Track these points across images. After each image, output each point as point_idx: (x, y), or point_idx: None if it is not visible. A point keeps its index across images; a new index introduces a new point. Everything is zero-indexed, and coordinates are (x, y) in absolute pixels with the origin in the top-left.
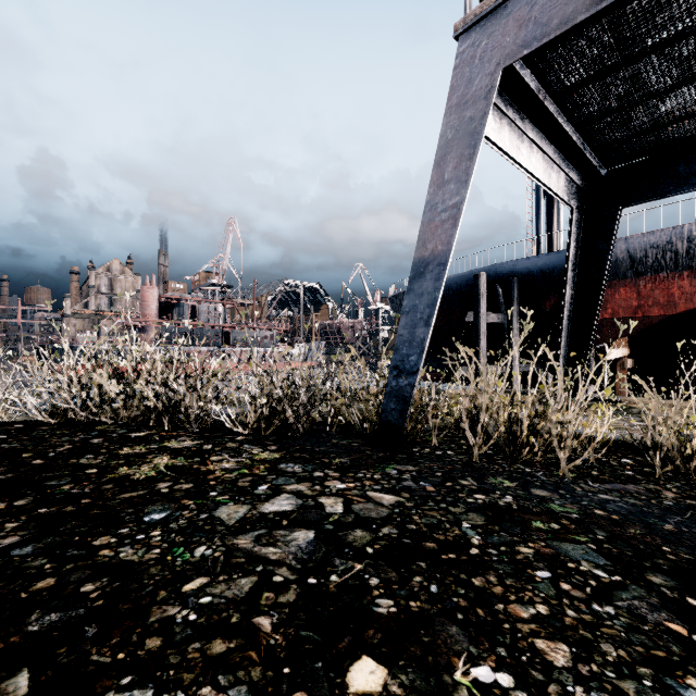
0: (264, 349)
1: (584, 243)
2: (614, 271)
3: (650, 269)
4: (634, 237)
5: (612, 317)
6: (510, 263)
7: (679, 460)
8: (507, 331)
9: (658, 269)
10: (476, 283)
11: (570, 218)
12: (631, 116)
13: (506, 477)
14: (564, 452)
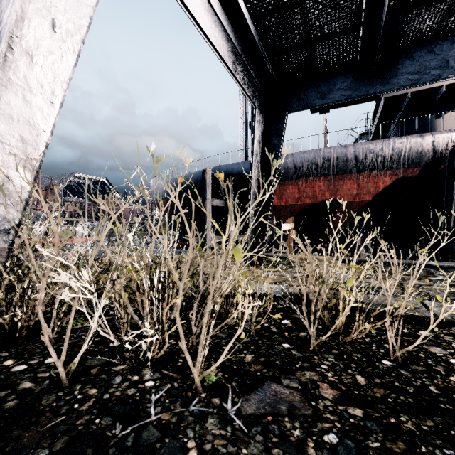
0: (47, 227)
1: (264, 138)
2: (287, 174)
3: (305, 174)
4: (297, 153)
5: (286, 204)
6: (228, 165)
7: (332, 329)
8: (226, 212)
9: (308, 174)
10: (204, 176)
11: (254, 114)
12: (292, 21)
13: (53, 452)
14: (231, 320)
